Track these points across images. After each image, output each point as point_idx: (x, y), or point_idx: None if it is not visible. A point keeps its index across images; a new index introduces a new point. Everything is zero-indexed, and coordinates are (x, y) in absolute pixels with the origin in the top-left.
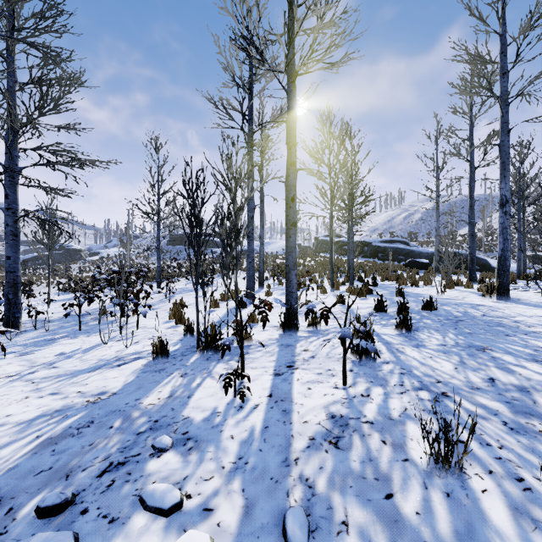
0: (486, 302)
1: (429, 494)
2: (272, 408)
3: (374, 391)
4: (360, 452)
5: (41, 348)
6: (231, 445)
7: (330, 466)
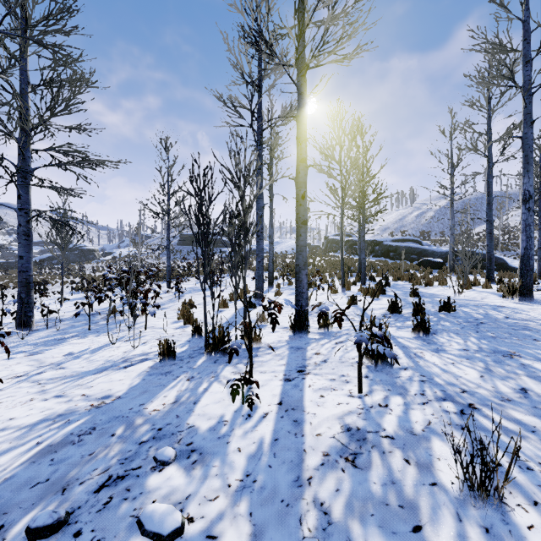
0: (508, 304)
1: (465, 529)
2: (282, 418)
3: (393, 401)
4: (380, 473)
5: (51, 348)
6: (238, 459)
7: (348, 488)
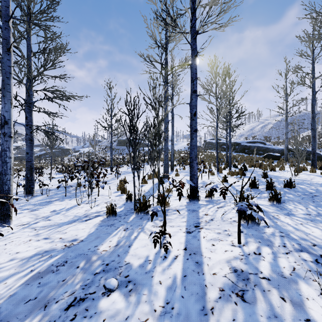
0: None
1: None
2: (187, 260)
3: (264, 250)
4: (264, 307)
5: (43, 207)
6: (160, 289)
7: (241, 319)
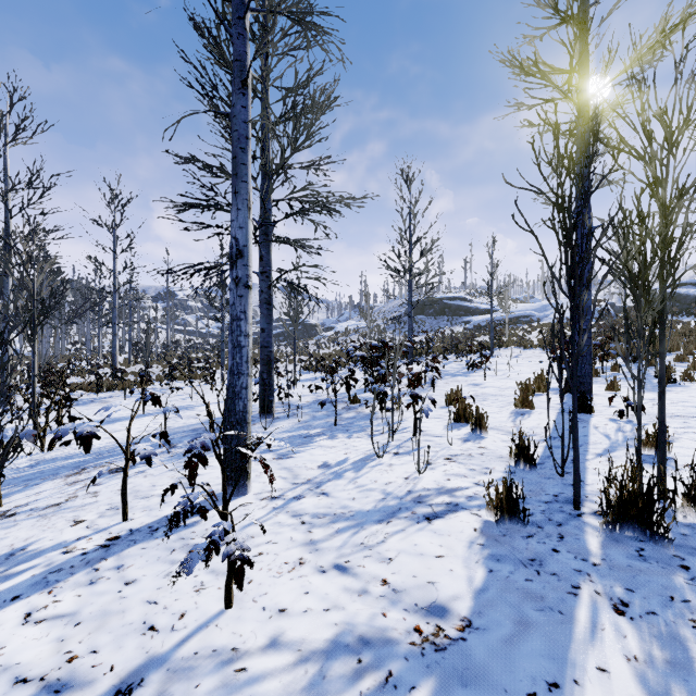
0: None
1: None
2: None
3: None
4: None
5: (299, 449)
6: None
7: None
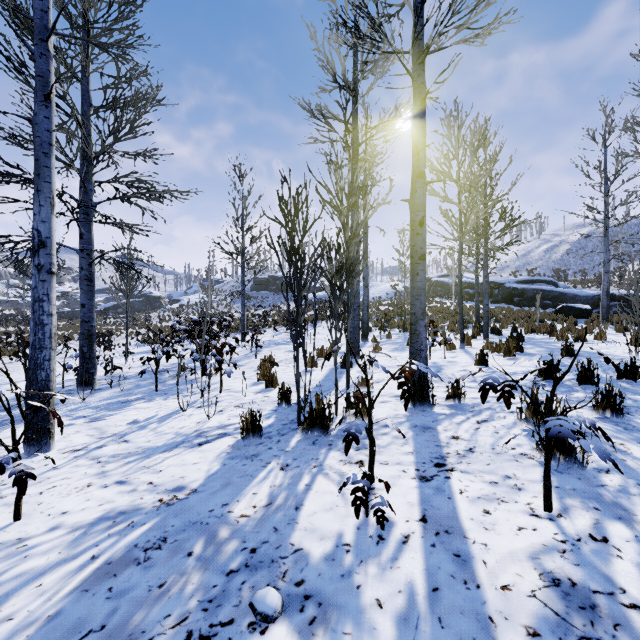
0: None
1: None
2: (434, 547)
3: (613, 531)
4: None
5: (114, 413)
6: (381, 623)
7: None
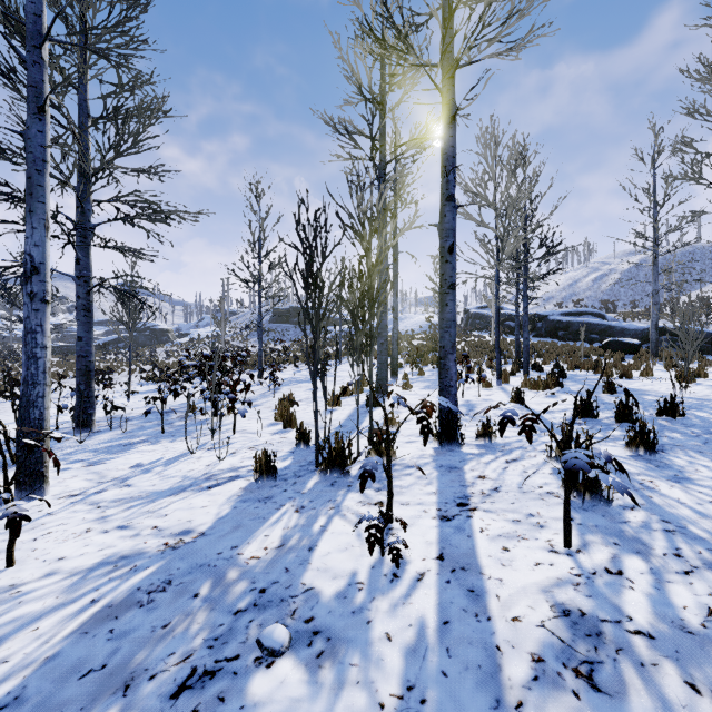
0: None
1: None
2: (448, 583)
3: (629, 564)
4: (648, 707)
5: (115, 456)
6: (389, 654)
7: None
